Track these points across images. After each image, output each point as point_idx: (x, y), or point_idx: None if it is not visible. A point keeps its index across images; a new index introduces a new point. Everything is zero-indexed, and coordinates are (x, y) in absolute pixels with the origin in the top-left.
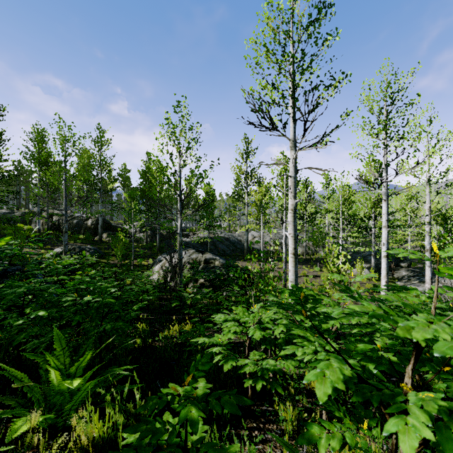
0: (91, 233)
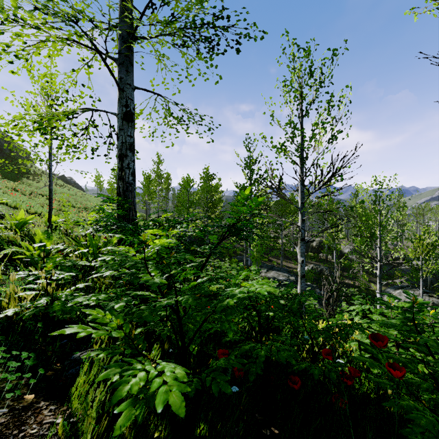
0: (315, 251)
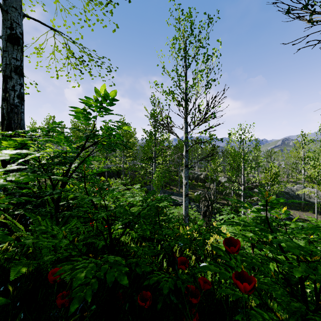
0: (203, 181)
